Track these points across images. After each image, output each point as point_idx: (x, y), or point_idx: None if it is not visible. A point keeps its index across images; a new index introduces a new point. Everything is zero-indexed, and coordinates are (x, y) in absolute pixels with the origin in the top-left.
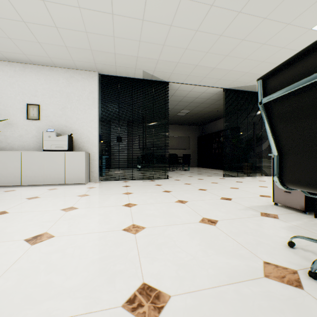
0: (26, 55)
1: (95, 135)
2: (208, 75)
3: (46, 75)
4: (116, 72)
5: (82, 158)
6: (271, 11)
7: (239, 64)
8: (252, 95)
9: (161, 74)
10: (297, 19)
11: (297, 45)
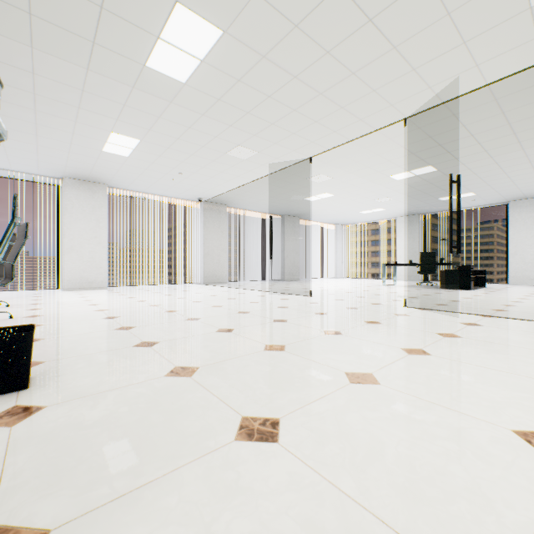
0: None
1: None
2: None
3: None
4: None
5: None
6: None
7: None
8: None
9: None
10: None
11: None
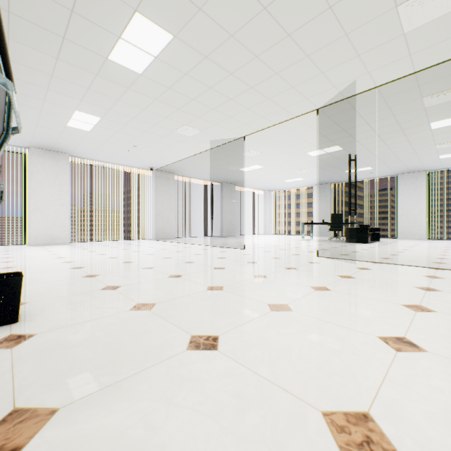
0: None
1: None
2: None
3: None
4: None
5: None
6: None
7: None
8: None
9: None
10: None
11: None
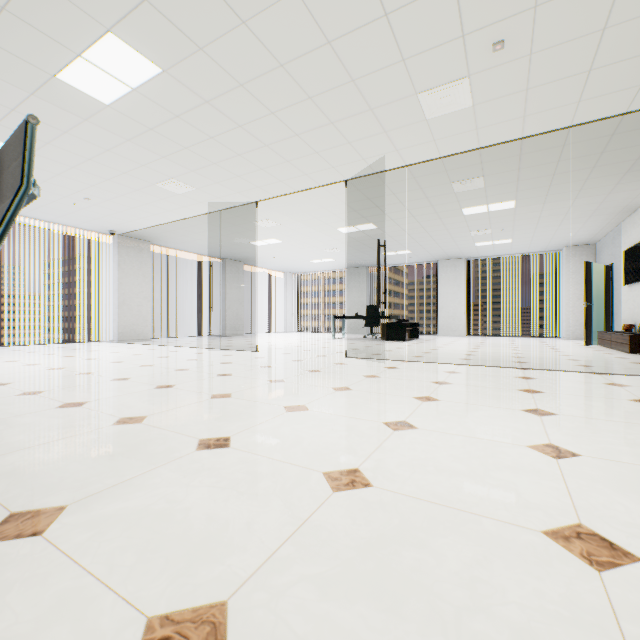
0: None
1: None
2: None
3: None
4: None
5: None
6: None
7: None
8: None
9: None
10: None
11: None
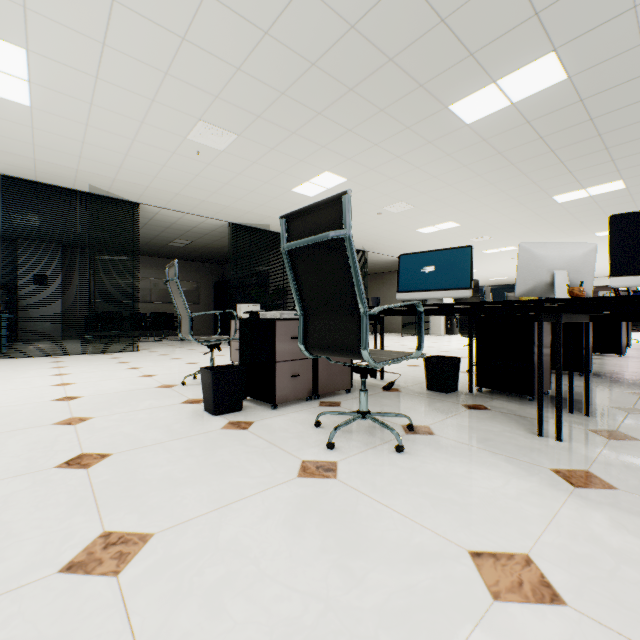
0: None
1: None
2: (200, 206)
3: None
4: (36, 177)
5: None
6: (242, 171)
7: (236, 202)
8: (272, 235)
9: (124, 193)
10: (272, 181)
11: (288, 199)
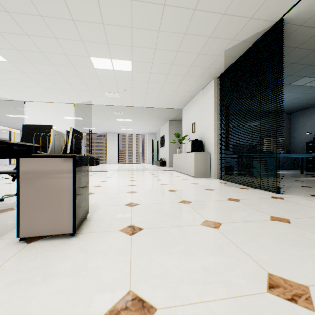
0: (185, 96)
1: (212, 137)
2: None
3: (197, 100)
4: (219, 69)
5: (194, 157)
6: None
7: None
8: None
9: (246, 32)
10: None
11: None
